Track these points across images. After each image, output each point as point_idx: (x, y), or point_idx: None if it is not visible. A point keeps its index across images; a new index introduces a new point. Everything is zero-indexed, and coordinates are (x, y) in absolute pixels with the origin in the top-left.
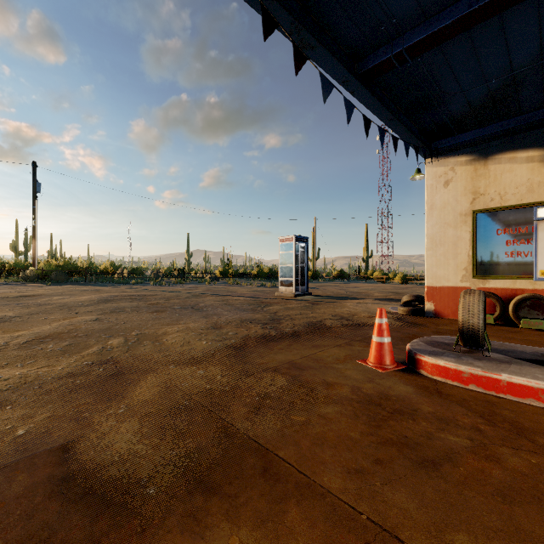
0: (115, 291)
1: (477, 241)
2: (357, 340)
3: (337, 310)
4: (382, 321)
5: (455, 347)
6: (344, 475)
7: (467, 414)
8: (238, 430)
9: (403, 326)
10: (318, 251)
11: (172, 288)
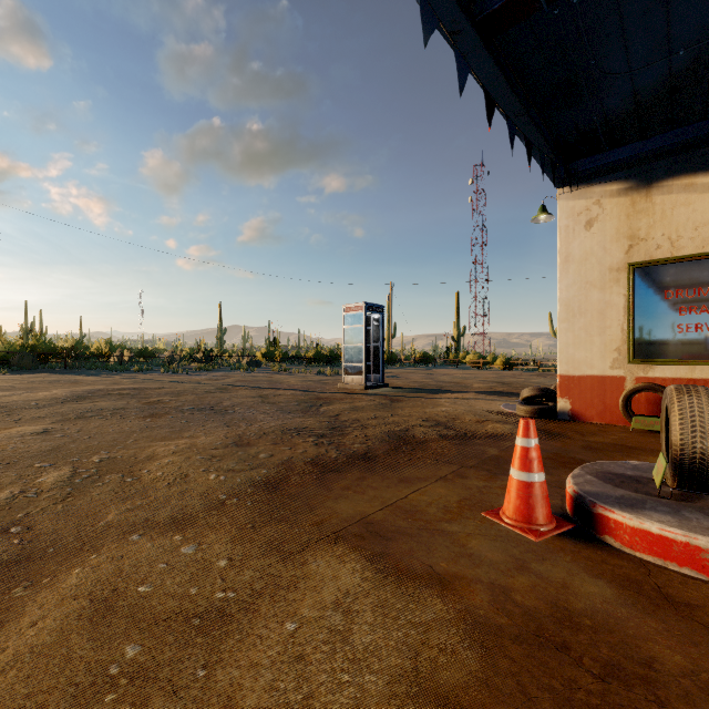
0: (101, 383)
1: (635, 309)
2: (471, 466)
3: (428, 411)
4: (529, 443)
5: (660, 489)
6: None
7: None
8: None
9: None
10: (394, 326)
11: (190, 377)
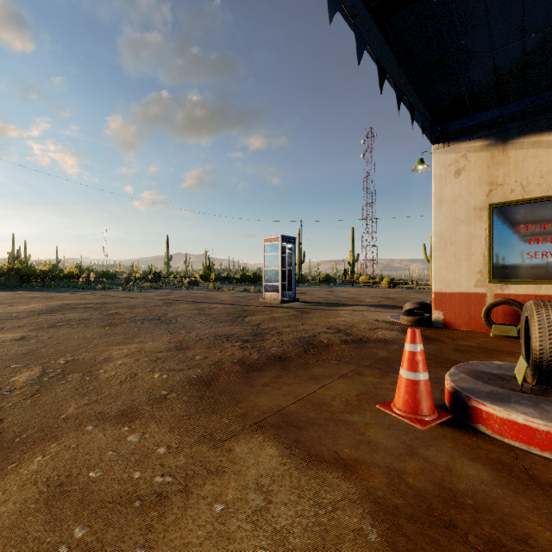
0: (71, 299)
1: (494, 240)
2: (366, 365)
3: (330, 320)
4: (416, 348)
5: (522, 385)
6: None
7: None
8: None
9: None
10: (303, 254)
11: (142, 294)
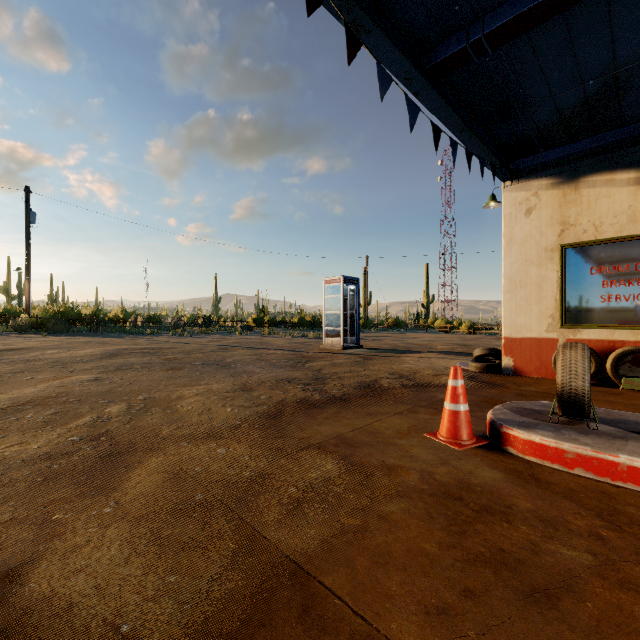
0: (124, 344)
1: (566, 283)
2: (422, 405)
3: (394, 367)
4: (457, 383)
5: (551, 416)
6: (421, 618)
7: (579, 512)
8: (268, 539)
9: (477, 387)
10: (370, 295)
11: (194, 339)
